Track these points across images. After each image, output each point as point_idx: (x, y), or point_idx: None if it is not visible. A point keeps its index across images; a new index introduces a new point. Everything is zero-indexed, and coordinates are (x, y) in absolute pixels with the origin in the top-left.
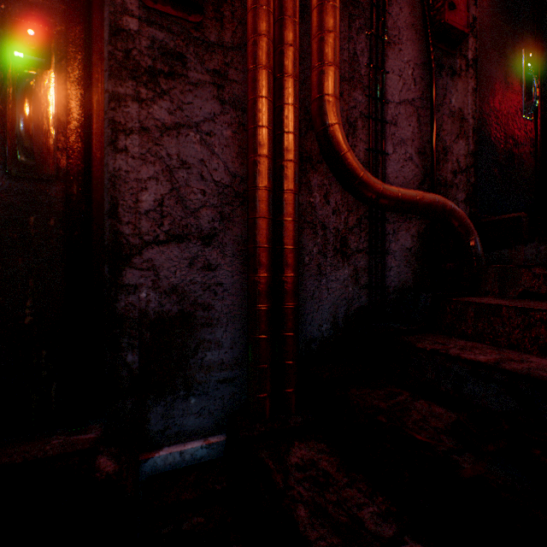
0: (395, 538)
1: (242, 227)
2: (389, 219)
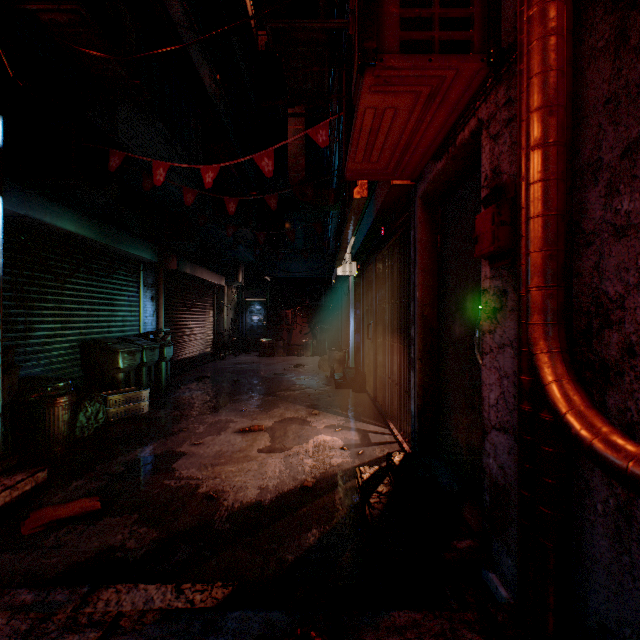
0: None
1: None
2: None
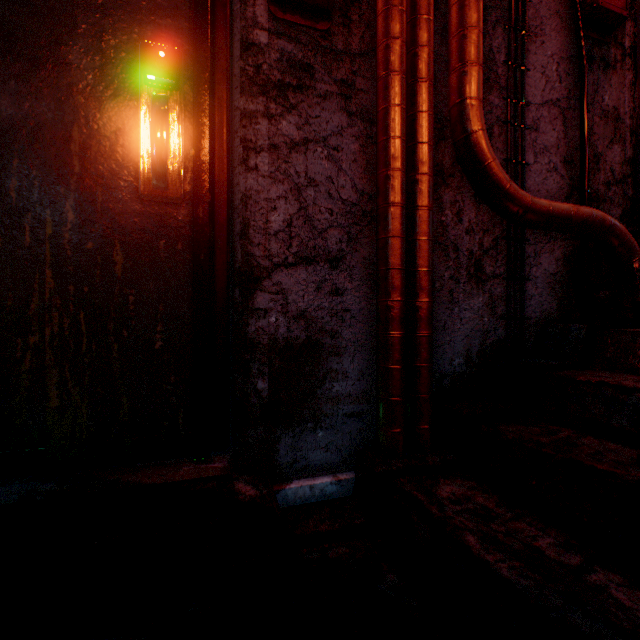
0: (583, 566)
1: (369, 249)
2: (529, 239)
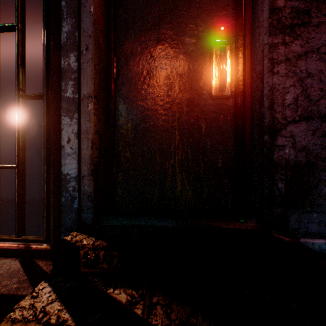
0: None
1: None
2: None
